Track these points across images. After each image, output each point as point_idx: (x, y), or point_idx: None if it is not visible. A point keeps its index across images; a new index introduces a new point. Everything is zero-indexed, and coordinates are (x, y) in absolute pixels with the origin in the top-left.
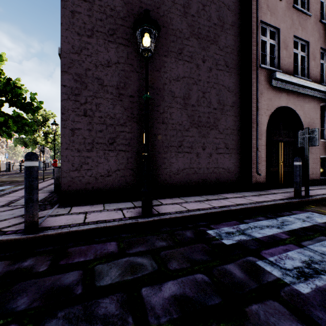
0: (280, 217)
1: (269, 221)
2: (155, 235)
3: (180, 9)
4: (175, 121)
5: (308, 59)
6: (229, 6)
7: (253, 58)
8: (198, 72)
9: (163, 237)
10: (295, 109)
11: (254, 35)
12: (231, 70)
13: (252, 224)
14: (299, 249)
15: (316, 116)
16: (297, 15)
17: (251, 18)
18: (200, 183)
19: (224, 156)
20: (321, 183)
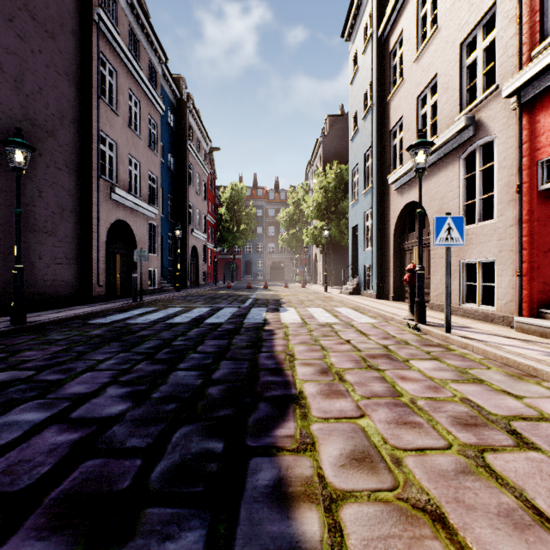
0: (129, 312)
1: (123, 314)
2: (52, 329)
3: (11, 82)
4: (4, 222)
5: (140, 178)
6: (70, 101)
7: (95, 167)
8: (35, 166)
9: (61, 328)
10: (130, 224)
11: (96, 143)
12: (72, 172)
13: (114, 316)
14: (142, 317)
15: (146, 232)
16: (132, 135)
17: (93, 125)
18: (37, 299)
19: (64, 267)
20: (149, 293)
